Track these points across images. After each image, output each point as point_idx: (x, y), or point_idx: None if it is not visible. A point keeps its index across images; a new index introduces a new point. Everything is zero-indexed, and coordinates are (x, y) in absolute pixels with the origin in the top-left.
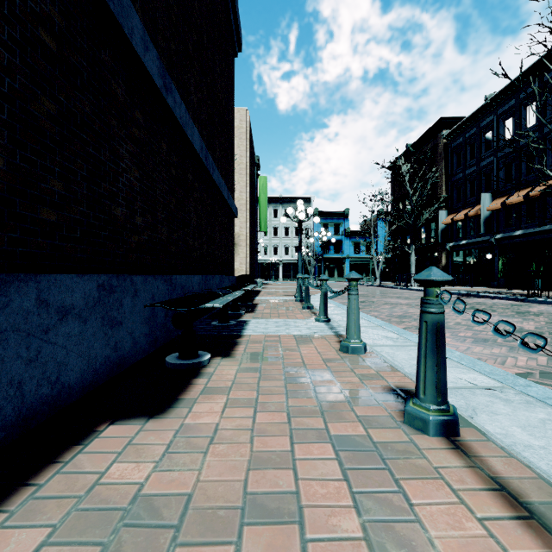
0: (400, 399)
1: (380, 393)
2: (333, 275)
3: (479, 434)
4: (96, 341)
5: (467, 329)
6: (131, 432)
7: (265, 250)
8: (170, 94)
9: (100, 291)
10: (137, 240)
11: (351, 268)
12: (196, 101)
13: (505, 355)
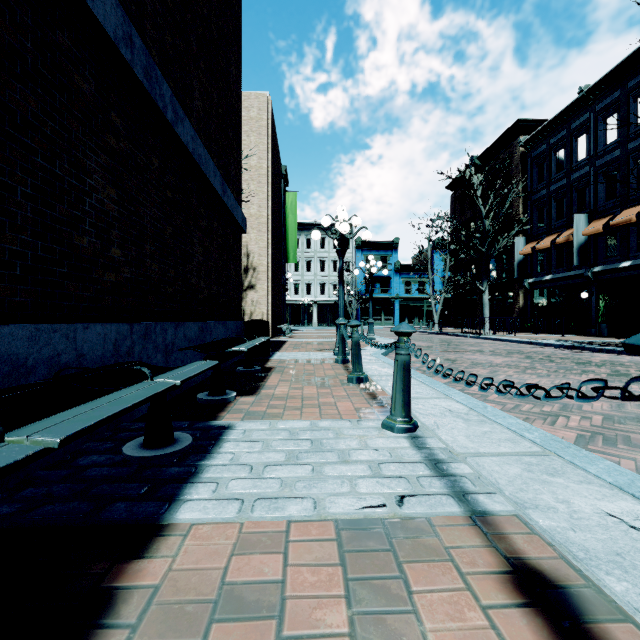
0: None
1: None
2: (379, 319)
3: None
4: None
5: None
6: None
7: (296, 288)
8: None
9: None
10: None
11: (401, 311)
12: None
13: None
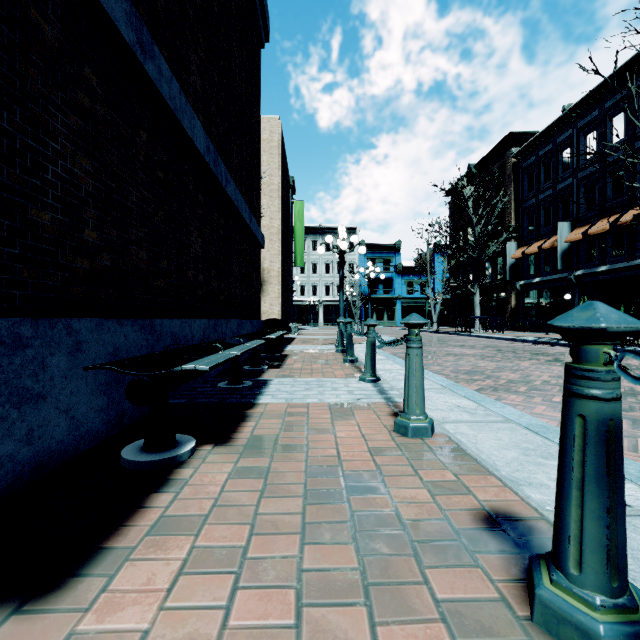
0: (507, 543)
1: (469, 526)
2: (382, 319)
3: None
4: None
5: (561, 390)
6: None
7: (302, 290)
8: (150, 59)
9: None
10: (88, 265)
11: (403, 311)
12: (200, 86)
13: (632, 434)
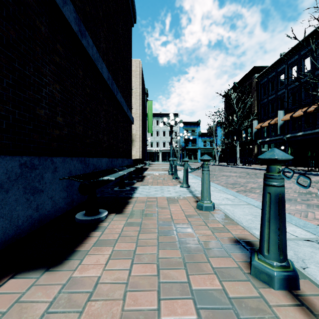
0: (243, 250)
1: (228, 244)
2: (191, 159)
3: (314, 285)
4: (18, 205)
5: None
6: (26, 285)
7: (151, 144)
8: (84, 38)
9: (22, 168)
10: (58, 133)
11: (201, 155)
12: (105, 48)
13: (306, 210)
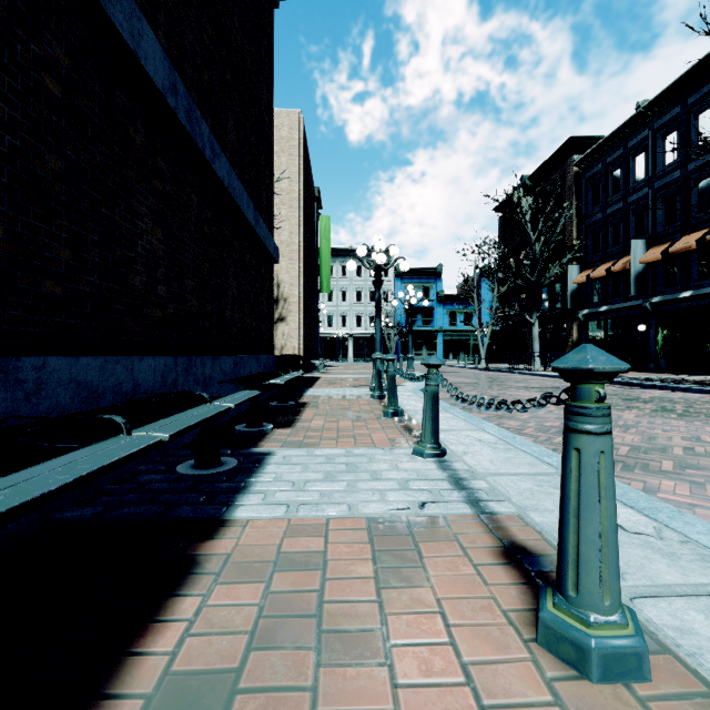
0: None
1: None
2: (421, 354)
3: None
4: None
5: None
6: None
7: (329, 320)
8: None
9: None
10: None
11: (445, 345)
12: None
13: None
